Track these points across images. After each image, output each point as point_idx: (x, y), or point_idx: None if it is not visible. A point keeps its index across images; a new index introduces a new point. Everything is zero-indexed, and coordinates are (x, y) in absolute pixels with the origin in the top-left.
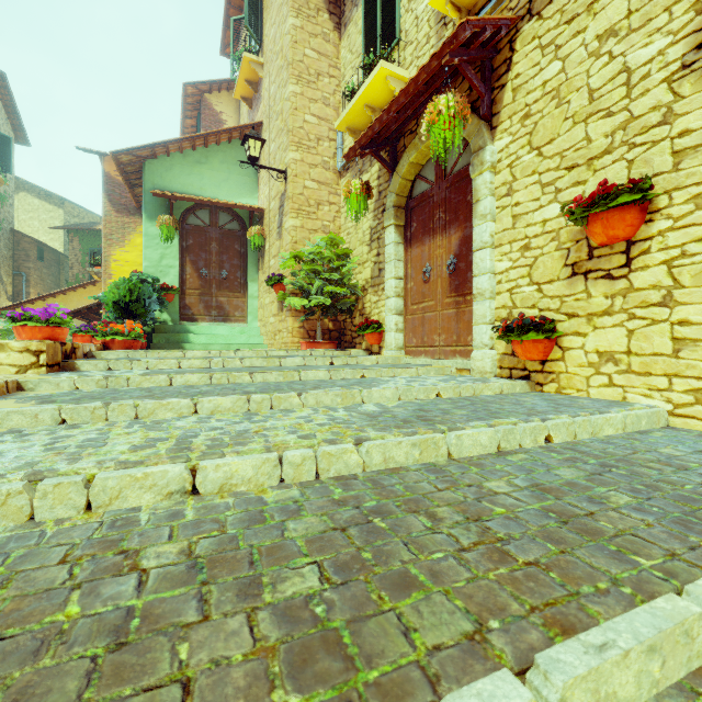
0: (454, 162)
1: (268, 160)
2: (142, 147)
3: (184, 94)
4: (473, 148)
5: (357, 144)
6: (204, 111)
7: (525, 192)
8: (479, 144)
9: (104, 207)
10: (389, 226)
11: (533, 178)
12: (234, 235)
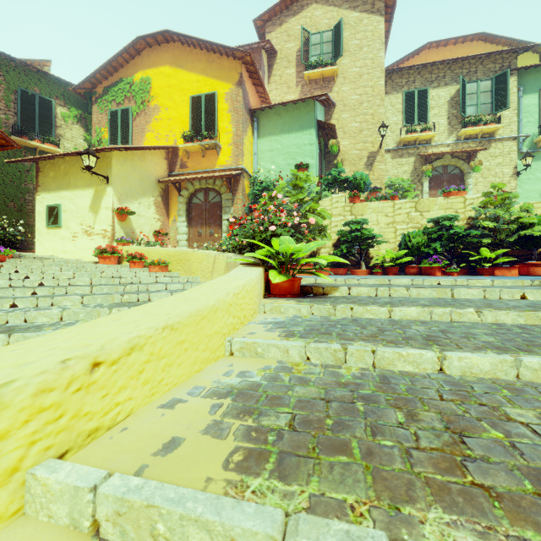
0: (451, 171)
1: (347, 128)
2: (328, 96)
3: (259, 43)
4: (466, 171)
5: (433, 154)
6: (262, 59)
7: (480, 186)
8: (469, 171)
9: (242, 101)
10: (426, 182)
11: (482, 184)
12: (320, 157)
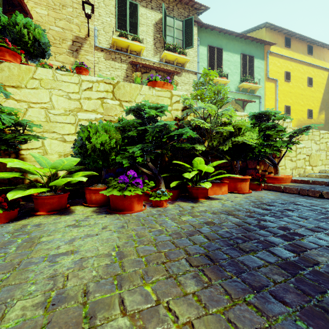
0: None
1: None
2: None
3: None
4: None
5: (141, 63)
6: None
7: None
8: None
9: None
10: None
11: None
12: None
